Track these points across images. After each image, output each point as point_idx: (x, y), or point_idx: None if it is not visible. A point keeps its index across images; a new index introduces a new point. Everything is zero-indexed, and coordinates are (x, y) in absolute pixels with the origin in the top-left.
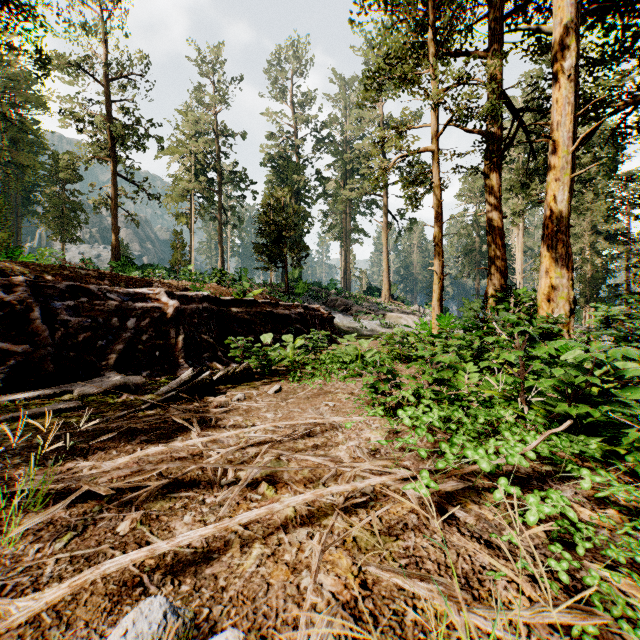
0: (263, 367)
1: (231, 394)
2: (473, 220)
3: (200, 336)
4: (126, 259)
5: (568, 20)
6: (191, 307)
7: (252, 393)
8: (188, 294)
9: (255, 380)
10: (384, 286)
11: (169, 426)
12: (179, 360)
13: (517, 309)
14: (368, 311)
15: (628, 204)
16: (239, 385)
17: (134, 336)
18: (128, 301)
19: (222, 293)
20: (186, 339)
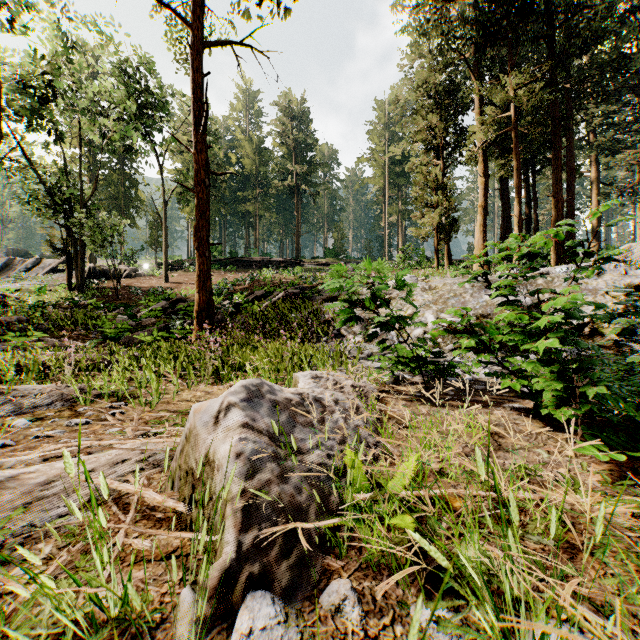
0: None
1: None
2: None
3: None
4: None
5: (593, 176)
6: None
7: None
8: None
9: None
10: None
11: None
12: None
13: None
14: None
15: None
16: None
17: None
18: None
19: None
20: None
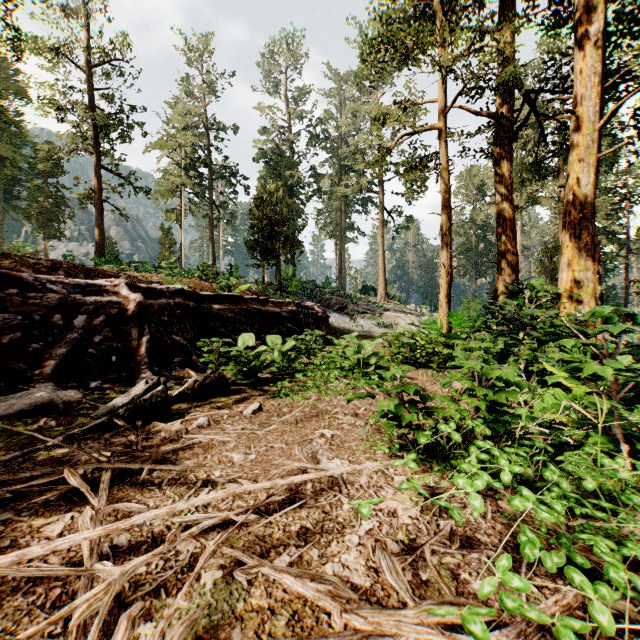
0: (243, 375)
1: (190, 418)
2: (470, 218)
3: (170, 337)
4: (111, 256)
5: None
6: (159, 302)
7: (222, 414)
8: (156, 287)
9: (231, 393)
10: (380, 285)
11: (65, 486)
12: (141, 366)
13: (533, 306)
14: (364, 310)
15: (627, 202)
16: (208, 401)
17: (83, 337)
18: (77, 294)
19: (203, 288)
20: (152, 341)
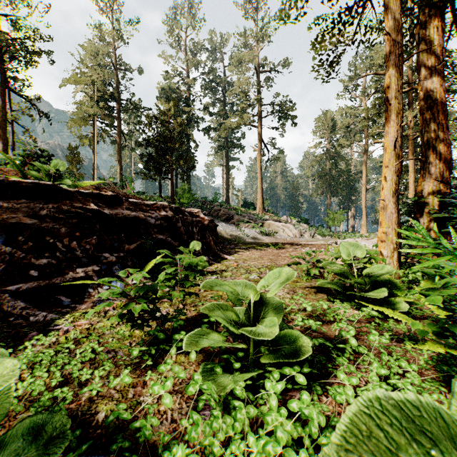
0: None
1: None
2: (325, 151)
3: None
4: None
5: None
6: None
7: None
8: None
9: None
10: (258, 200)
11: None
12: None
13: None
14: (248, 220)
15: None
16: None
17: None
18: None
19: None
20: None
